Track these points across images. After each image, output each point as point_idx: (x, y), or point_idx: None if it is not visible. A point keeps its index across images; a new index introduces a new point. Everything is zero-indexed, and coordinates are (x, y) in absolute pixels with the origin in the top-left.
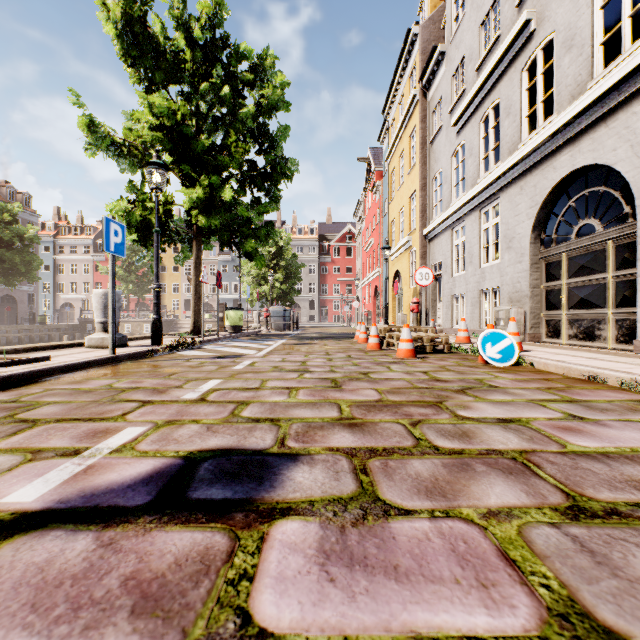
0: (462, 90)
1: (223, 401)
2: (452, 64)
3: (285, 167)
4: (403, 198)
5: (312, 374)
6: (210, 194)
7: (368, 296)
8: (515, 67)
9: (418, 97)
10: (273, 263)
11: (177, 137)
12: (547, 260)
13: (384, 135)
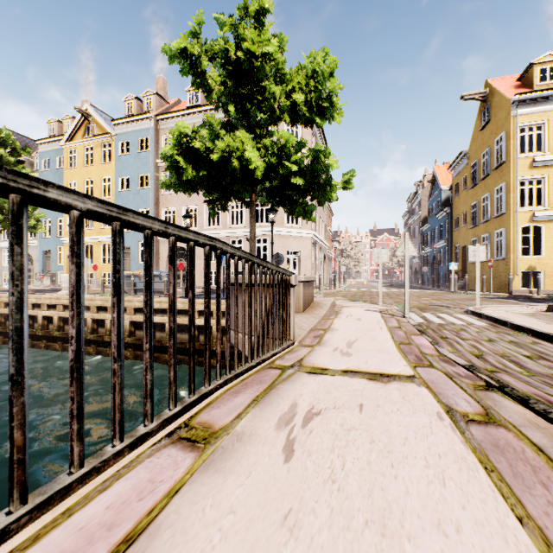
0: None
1: None
2: None
3: None
4: None
5: None
6: None
7: None
8: None
9: None
10: None
11: None
12: None
13: None
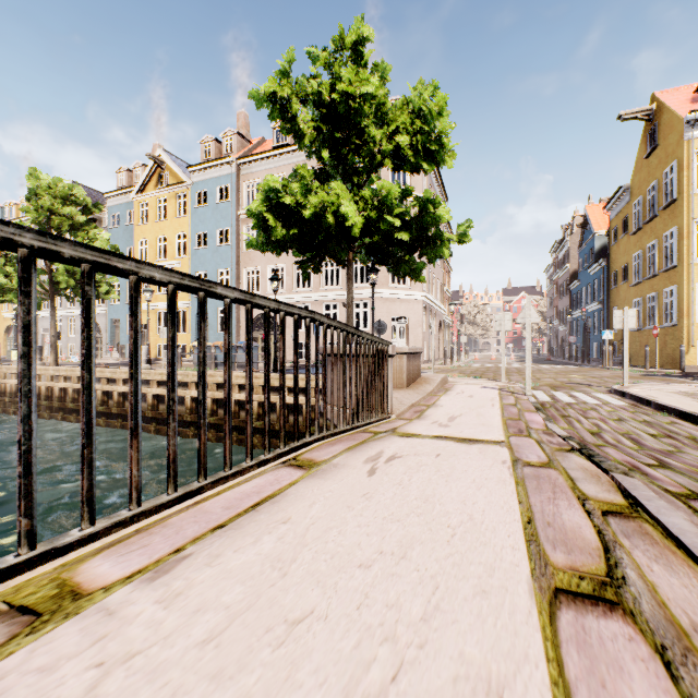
0: None
1: None
2: None
3: None
4: None
5: None
6: None
7: None
8: None
9: None
10: None
11: None
12: None
13: None
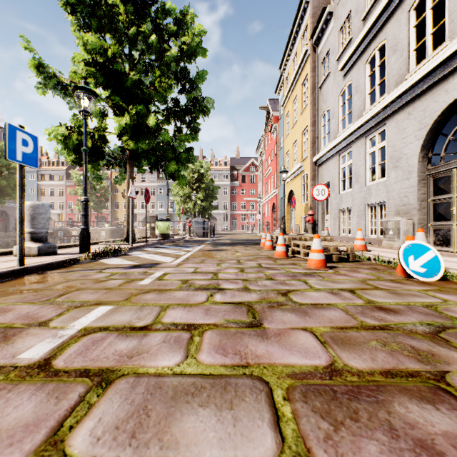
0: (349, 39)
1: (73, 371)
2: (339, 20)
3: (203, 104)
4: (296, 134)
5: (223, 295)
6: (137, 121)
7: (267, 211)
8: (402, 8)
9: (309, 52)
10: (196, 186)
11: (109, 73)
12: (435, 176)
13: (280, 88)
